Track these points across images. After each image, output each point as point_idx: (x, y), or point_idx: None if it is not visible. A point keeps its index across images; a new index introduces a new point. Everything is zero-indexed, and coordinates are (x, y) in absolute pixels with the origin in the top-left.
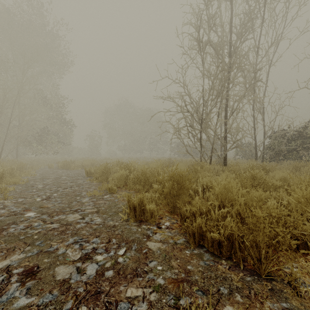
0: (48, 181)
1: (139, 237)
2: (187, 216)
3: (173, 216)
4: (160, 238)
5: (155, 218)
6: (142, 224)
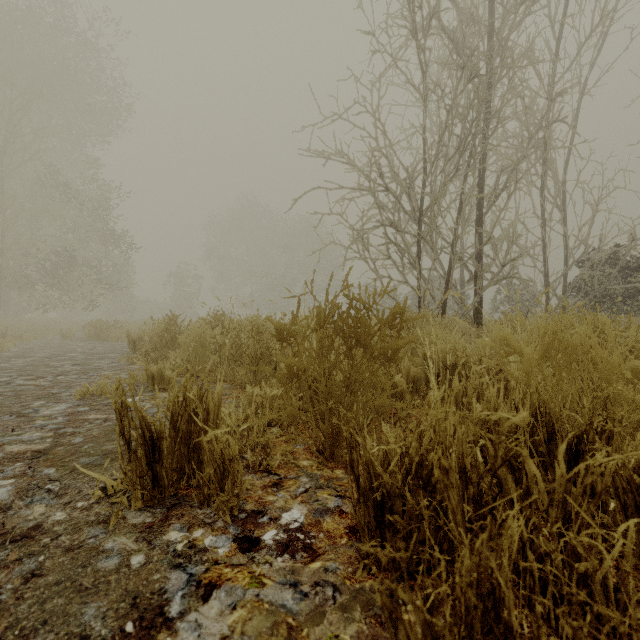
0: (16, 363)
1: (90, 634)
2: (389, 487)
3: (328, 472)
4: (219, 639)
5: (249, 485)
6: (173, 523)
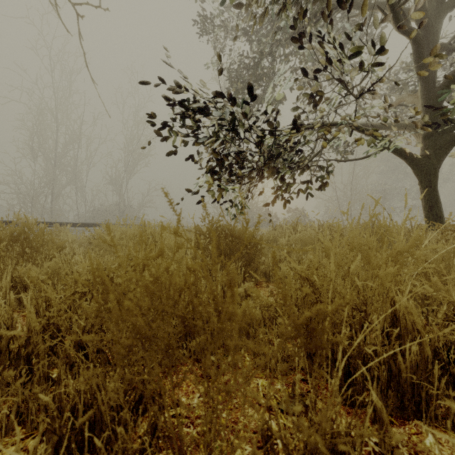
0: None
1: None
2: None
3: None
4: None
5: None
6: None
